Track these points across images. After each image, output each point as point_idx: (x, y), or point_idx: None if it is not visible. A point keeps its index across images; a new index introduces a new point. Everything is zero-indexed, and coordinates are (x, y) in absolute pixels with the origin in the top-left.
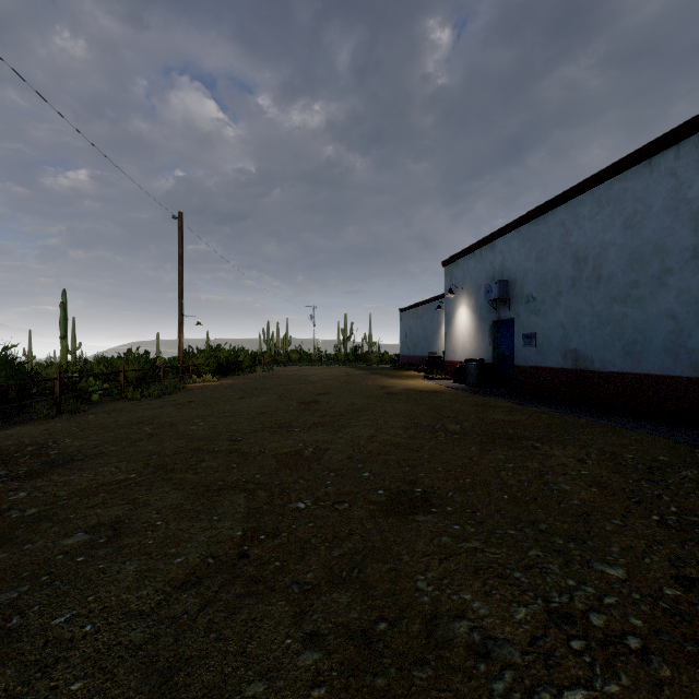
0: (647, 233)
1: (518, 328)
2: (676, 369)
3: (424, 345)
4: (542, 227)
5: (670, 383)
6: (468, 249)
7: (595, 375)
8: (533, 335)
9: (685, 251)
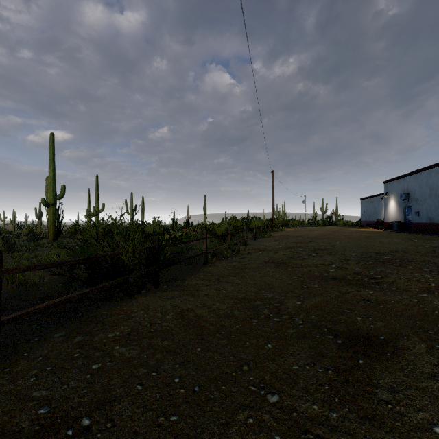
0: None
1: (412, 209)
2: None
3: (374, 216)
4: (420, 176)
5: None
6: (394, 179)
7: (435, 224)
8: (417, 212)
9: None
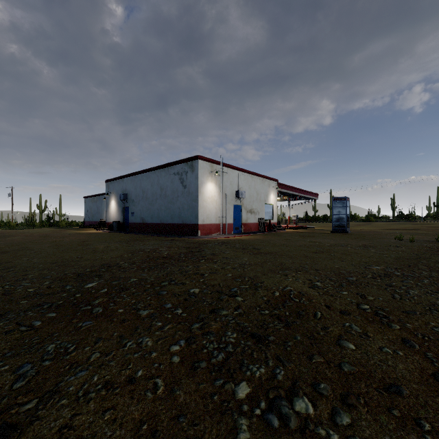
0: (154, 188)
1: (130, 210)
2: (158, 221)
3: (98, 216)
4: (136, 179)
5: (157, 225)
6: (115, 178)
7: (146, 224)
8: (134, 213)
9: (159, 195)
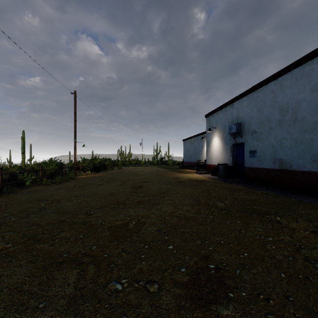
0: None
1: (246, 147)
2: None
3: (195, 157)
4: (260, 94)
5: None
6: (218, 108)
7: (293, 172)
8: (255, 151)
9: None
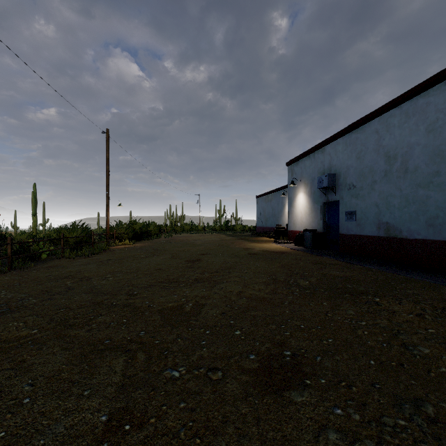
0: None
1: (342, 207)
2: None
3: (273, 220)
4: (360, 135)
5: None
6: (304, 153)
7: (403, 241)
8: (354, 212)
9: None
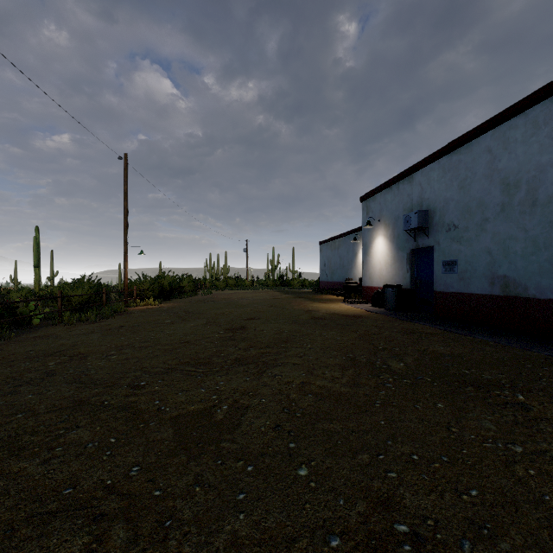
0: None
1: (438, 255)
2: None
3: (341, 272)
4: (465, 156)
5: None
6: (385, 184)
7: (530, 302)
8: (455, 262)
9: None
